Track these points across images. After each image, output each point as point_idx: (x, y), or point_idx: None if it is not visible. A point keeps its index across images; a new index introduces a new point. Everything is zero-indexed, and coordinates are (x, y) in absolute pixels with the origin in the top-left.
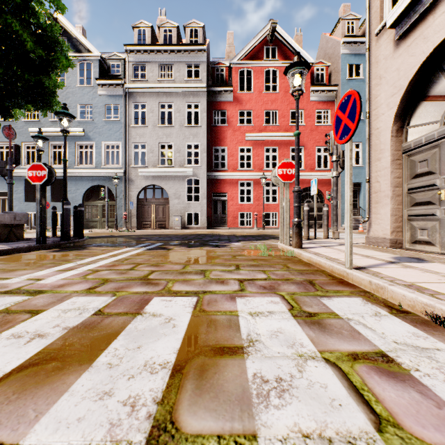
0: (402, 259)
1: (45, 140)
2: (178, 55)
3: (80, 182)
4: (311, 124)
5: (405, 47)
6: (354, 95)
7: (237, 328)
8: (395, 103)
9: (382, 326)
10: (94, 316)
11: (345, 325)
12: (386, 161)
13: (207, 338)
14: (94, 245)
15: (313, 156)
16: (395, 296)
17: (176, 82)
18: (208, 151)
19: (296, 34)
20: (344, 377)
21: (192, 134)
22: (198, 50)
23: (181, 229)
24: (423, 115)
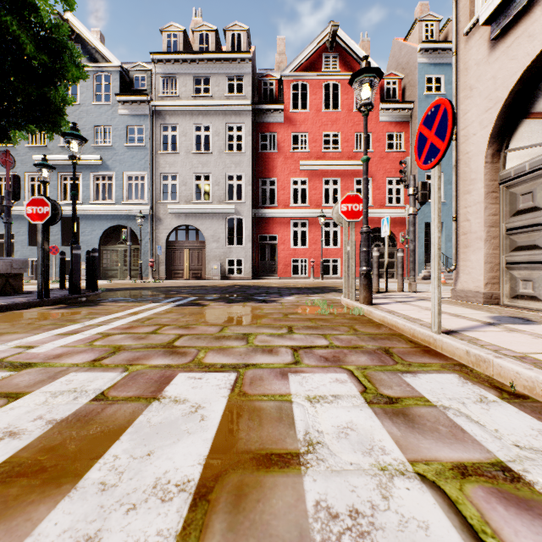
0: (503, 320)
1: (51, 169)
2: (217, 65)
3: (96, 222)
4: (381, 150)
5: (503, 49)
6: (445, 104)
7: (290, 422)
8: (491, 121)
9: (493, 419)
10: (93, 401)
11: (441, 417)
12: (478, 194)
13: (248, 439)
14: (111, 300)
15: (383, 189)
16: (505, 373)
17: (214, 98)
18: (253, 183)
19: (362, 40)
20: (452, 509)
21: (235, 162)
22: (241, 59)
23: (220, 279)
24: (526, 135)
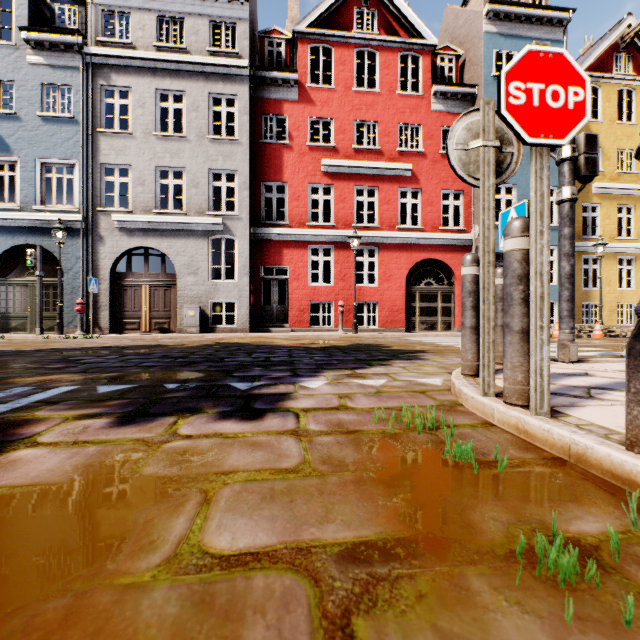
0: None
1: None
2: (194, 1)
3: None
4: (434, 151)
5: None
6: None
7: None
8: None
9: None
10: None
11: None
12: None
13: None
14: None
15: (437, 205)
16: None
17: (190, 53)
18: (252, 188)
19: None
20: None
21: (223, 154)
22: None
23: (199, 332)
24: None
